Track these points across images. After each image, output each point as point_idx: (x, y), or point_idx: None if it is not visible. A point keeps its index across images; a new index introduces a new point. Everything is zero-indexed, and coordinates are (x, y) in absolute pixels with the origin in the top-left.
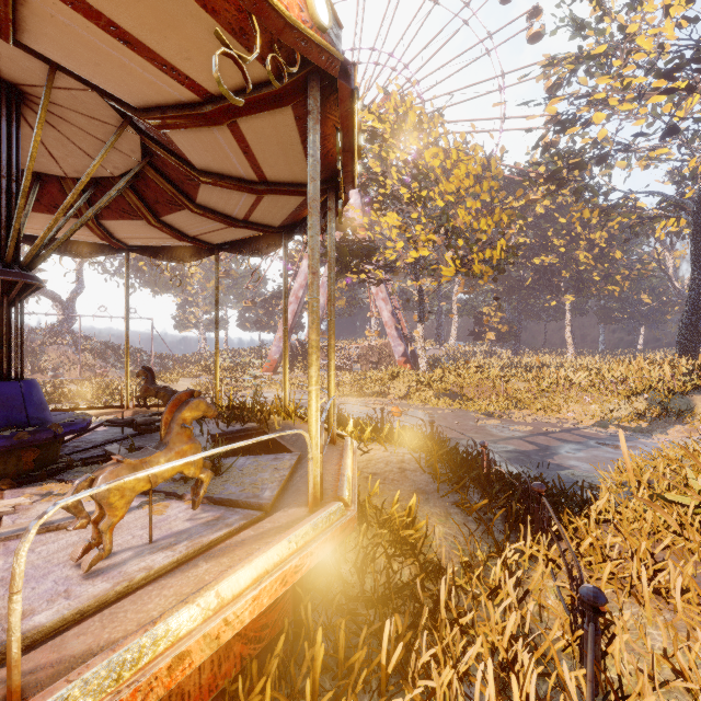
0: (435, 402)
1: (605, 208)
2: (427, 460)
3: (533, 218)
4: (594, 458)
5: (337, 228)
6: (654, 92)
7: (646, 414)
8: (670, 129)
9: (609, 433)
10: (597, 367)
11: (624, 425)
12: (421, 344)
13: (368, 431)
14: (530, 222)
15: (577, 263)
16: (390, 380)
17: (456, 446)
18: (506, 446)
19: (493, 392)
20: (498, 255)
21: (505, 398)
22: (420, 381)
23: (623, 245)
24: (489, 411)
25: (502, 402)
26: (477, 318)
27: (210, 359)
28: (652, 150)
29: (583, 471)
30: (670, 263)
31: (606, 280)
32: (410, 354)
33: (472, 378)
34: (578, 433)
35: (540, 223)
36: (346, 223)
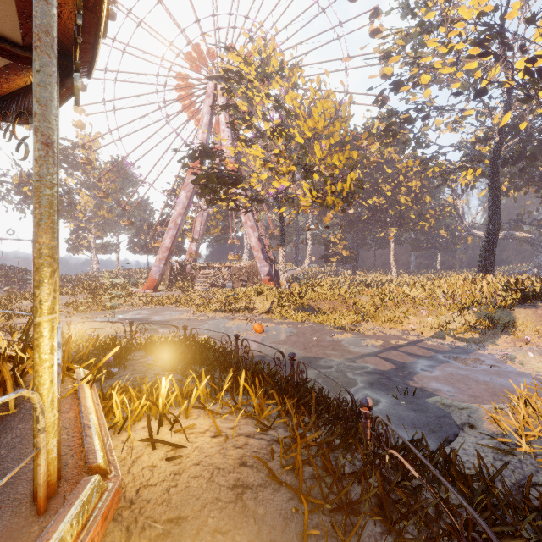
0: (294, 316)
1: (424, 159)
2: (286, 450)
3: (368, 169)
4: (451, 377)
5: (207, 157)
6: (468, 59)
7: (476, 326)
8: (480, 91)
9: (449, 344)
10: (422, 284)
11: (459, 336)
12: (282, 265)
13: (194, 393)
14: (365, 172)
15: (400, 204)
16: (255, 297)
17: (324, 397)
18: (365, 365)
19: (343, 306)
20: (348, 188)
21: (354, 311)
22: (281, 297)
23: (430, 193)
24: (342, 324)
25: (351, 315)
26: (326, 245)
27: (92, 279)
28: (463, 110)
29: (449, 397)
30: (460, 207)
31: (419, 218)
32: (274, 273)
33: (326, 294)
34: (424, 345)
35: (372, 174)
36: (215, 154)
